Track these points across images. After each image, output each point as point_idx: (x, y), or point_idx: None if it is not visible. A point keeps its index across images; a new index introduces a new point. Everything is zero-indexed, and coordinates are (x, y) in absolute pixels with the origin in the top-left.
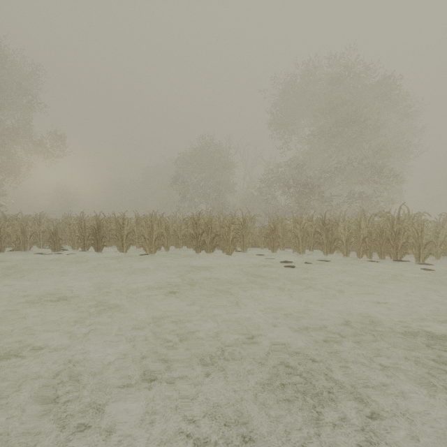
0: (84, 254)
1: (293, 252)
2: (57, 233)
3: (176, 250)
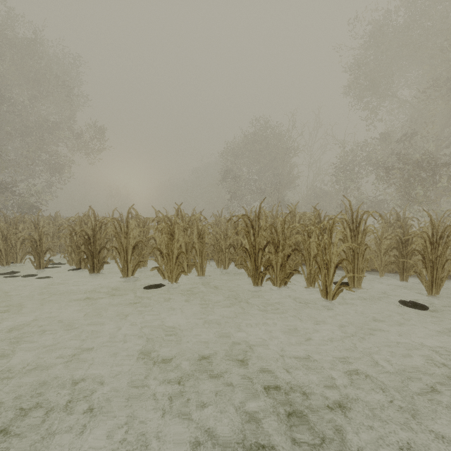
0: (79, 274)
1: None
2: (42, 241)
3: (218, 270)
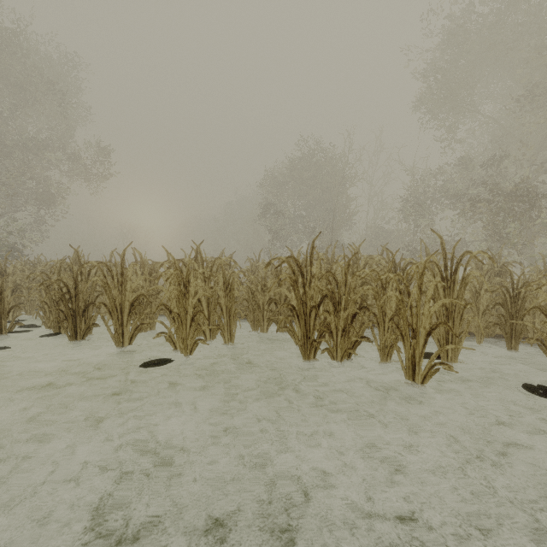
0: (58, 340)
1: None
2: (3, 295)
3: (254, 334)
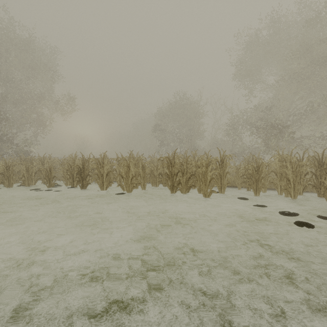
0: (73, 190)
1: (278, 195)
2: (51, 171)
3: (153, 188)
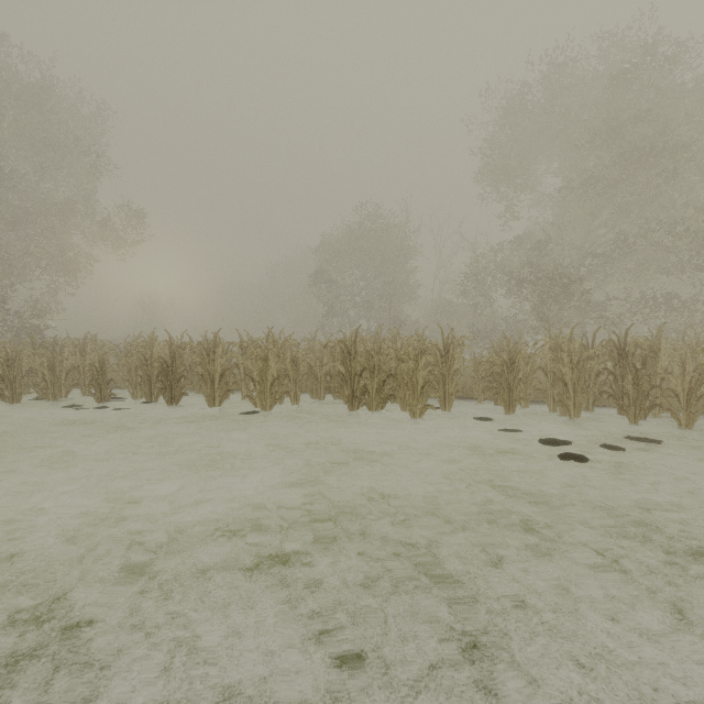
0: (150, 408)
1: (550, 412)
2: (105, 370)
3: (313, 402)
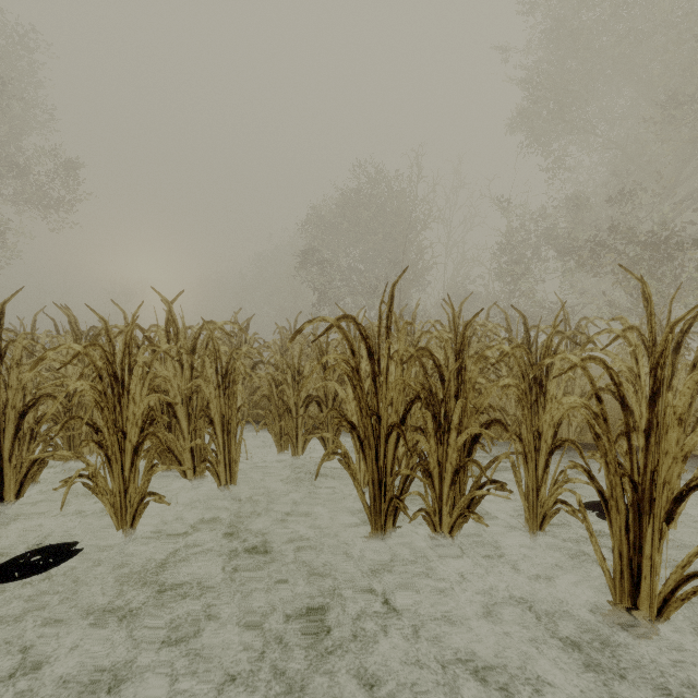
0: None
1: None
2: None
3: (280, 457)
